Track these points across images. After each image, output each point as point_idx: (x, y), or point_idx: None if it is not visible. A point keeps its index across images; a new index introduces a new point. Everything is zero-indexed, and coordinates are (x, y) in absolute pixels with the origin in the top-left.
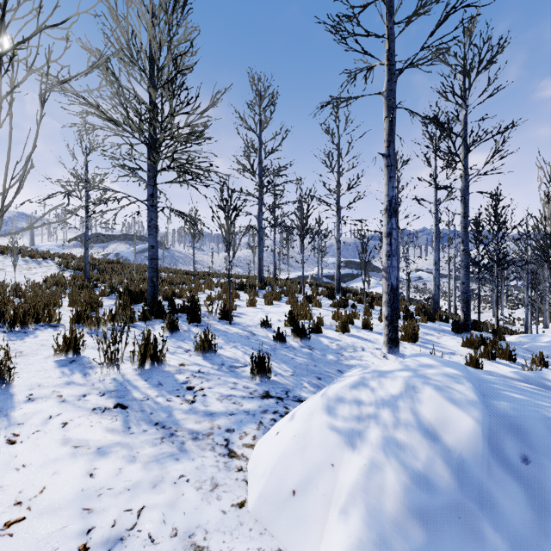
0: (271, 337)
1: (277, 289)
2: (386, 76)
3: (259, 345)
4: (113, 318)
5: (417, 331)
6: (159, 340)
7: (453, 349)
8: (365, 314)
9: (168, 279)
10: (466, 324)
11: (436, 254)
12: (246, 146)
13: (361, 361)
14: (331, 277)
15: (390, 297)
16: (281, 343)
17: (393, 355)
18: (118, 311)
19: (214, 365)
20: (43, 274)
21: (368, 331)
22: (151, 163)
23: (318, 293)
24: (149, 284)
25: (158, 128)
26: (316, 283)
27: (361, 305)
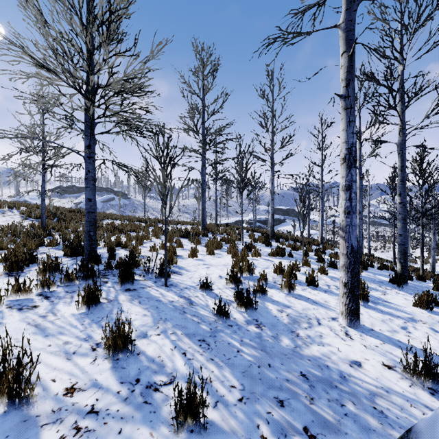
0: (211, 305)
1: (218, 236)
2: (343, 4)
3: (196, 325)
4: (18, 288)
5: (366, 290)
6: (66, 324)
7: (407, 311)
8: (304, 265)
9: (120, 227)
10: (403, 275)
11: (360, 204)
12: (191, 108)
13: (323, 346)
14: (263, 222)
15: (350, 261)
16: (223, 318)
17: (356, 331)
18: (42, 272)
19: (123, 385)
20: (4, 223)
21: (313, 289)
22: (84, 111)
23: (255, 240)
24: (86, 238)
25: (91, 73)
26: (252, 229)
27: (295, 252)
